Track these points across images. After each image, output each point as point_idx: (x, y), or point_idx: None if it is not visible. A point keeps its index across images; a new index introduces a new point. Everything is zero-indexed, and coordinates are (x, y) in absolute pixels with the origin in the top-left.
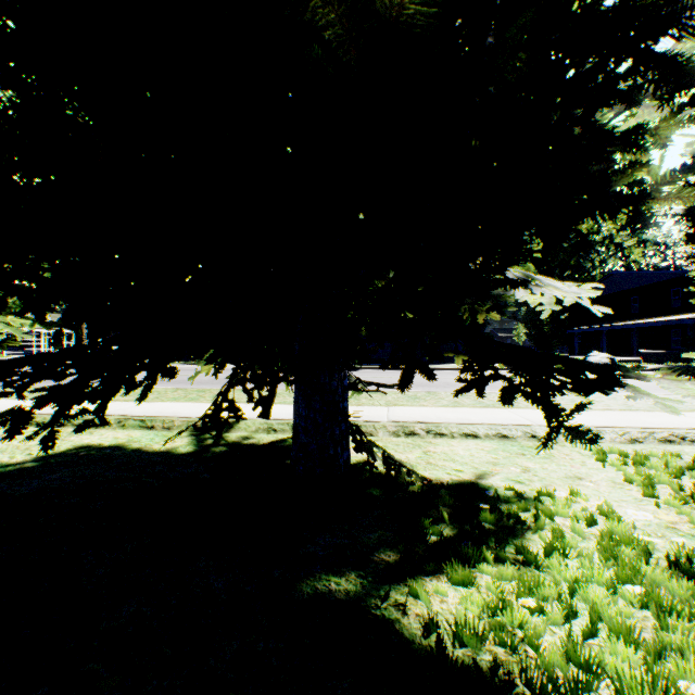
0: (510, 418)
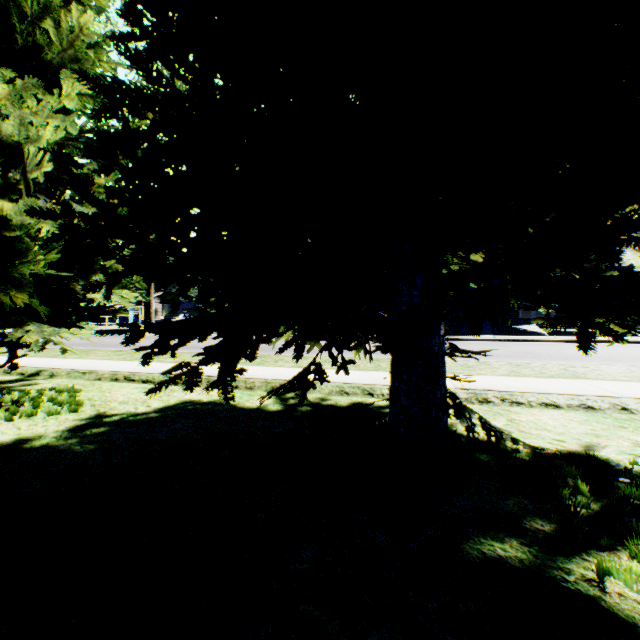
0: (587, 389)
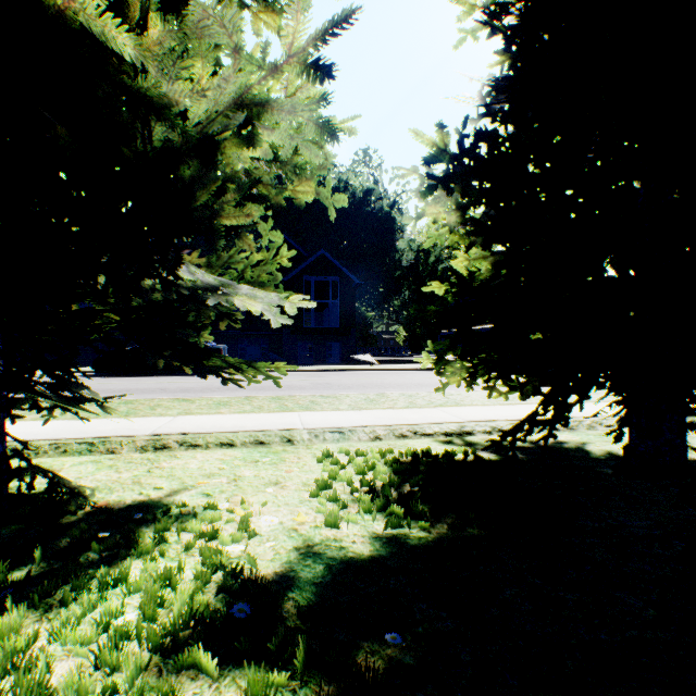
0: (288, 422)
